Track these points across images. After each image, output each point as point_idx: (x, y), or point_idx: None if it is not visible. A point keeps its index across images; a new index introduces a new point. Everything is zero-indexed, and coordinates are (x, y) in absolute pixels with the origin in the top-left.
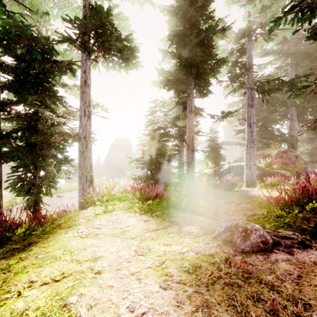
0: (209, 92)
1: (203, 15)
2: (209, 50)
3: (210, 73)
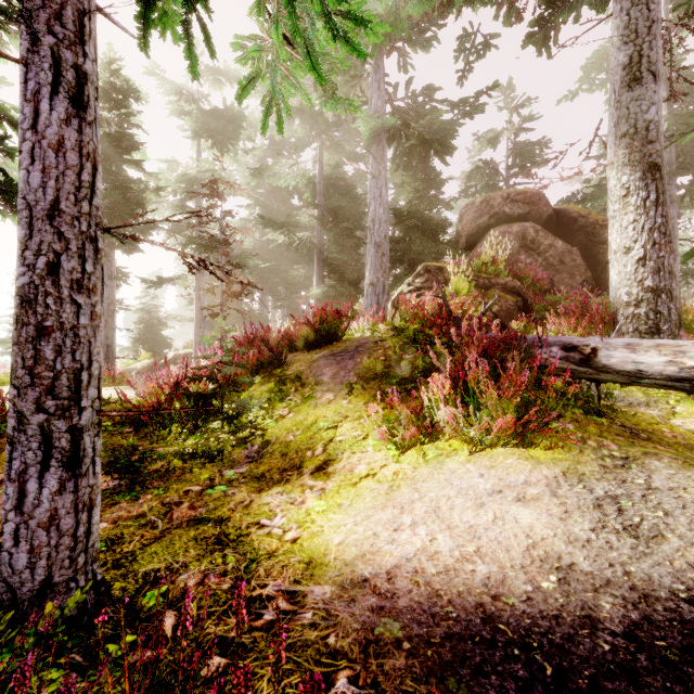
0: (139, 250)
1: (129, 158)
2: (138, 205)
3: (140, 232)
